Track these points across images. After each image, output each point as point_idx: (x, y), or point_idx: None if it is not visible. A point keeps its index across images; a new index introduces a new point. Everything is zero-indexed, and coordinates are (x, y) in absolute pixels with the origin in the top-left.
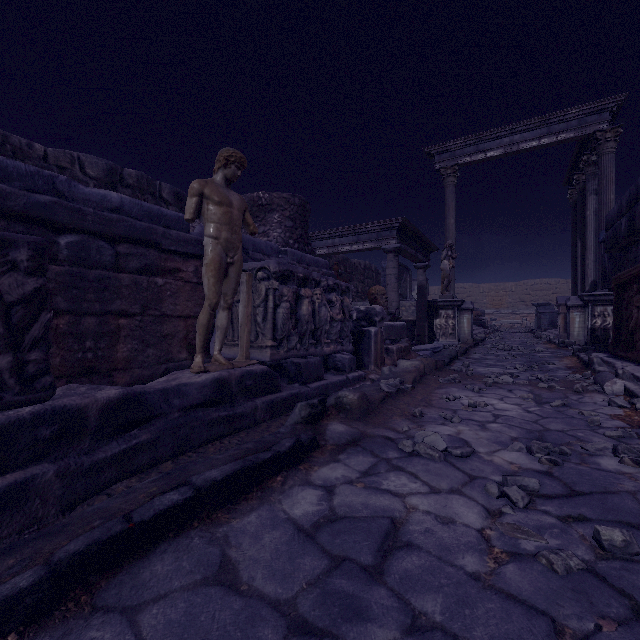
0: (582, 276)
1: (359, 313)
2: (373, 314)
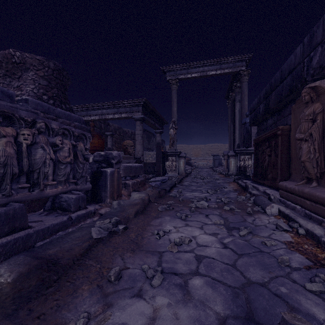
0: (233, 141)
1: (100, 157)
2: (110, 158)
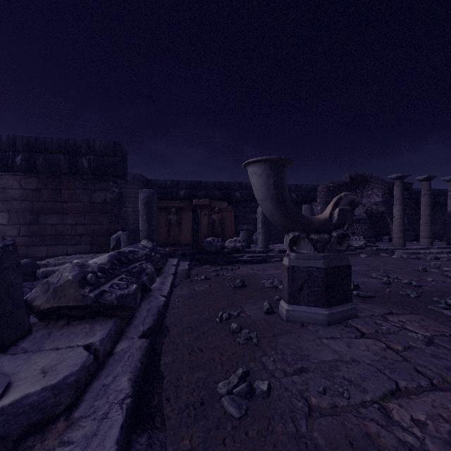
0: None
1: None
2: None
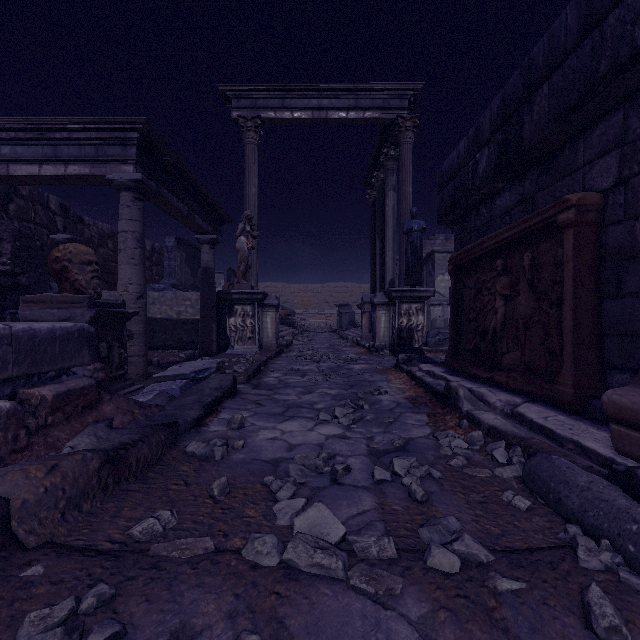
0: (381, 275)
1: None
2: None
